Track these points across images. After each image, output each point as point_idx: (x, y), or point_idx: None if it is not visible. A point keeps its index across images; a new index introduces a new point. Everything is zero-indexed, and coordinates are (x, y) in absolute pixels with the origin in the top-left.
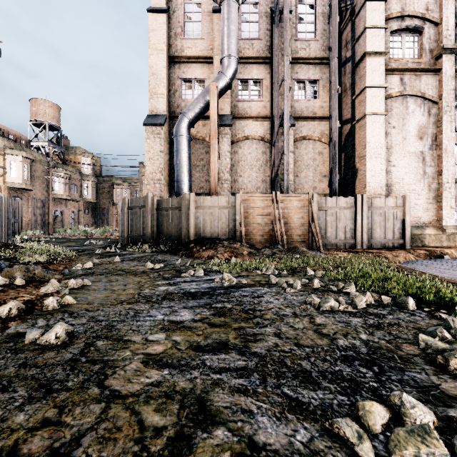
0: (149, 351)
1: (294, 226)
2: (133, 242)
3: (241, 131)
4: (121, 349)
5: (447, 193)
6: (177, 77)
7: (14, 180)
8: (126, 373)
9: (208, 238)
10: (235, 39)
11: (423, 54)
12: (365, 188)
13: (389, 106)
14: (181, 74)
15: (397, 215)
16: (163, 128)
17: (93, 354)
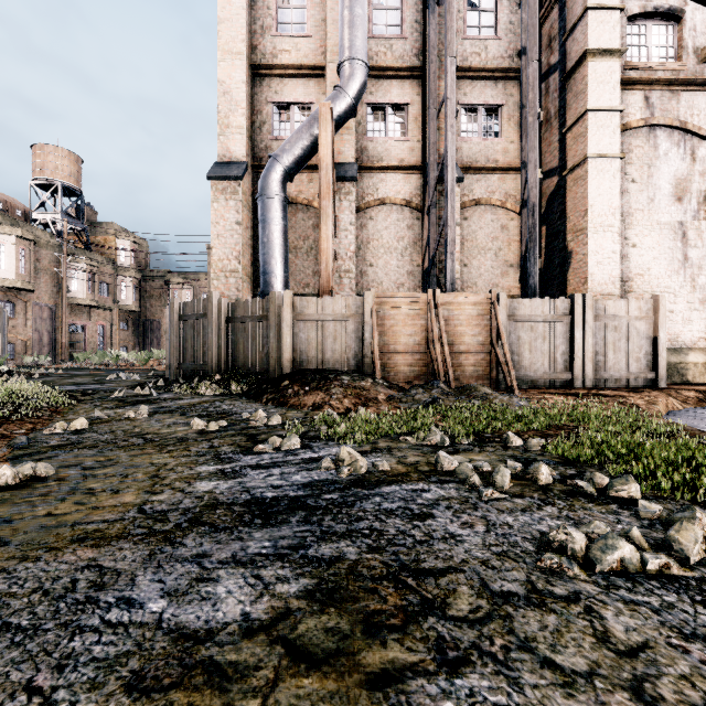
0: None
1: (466, 348)
2: (188, 376)
3: (373, 190)
4: None
5: None
6: (265, 100)
7: (3, 274)
8: None
9: (316, 371)
10: (362, 31)
11: (682, 56)
12: (585, 283)
13: (625, 145)
14: (273, 95)
15: (643, 330)
16: (240, 184)
17: None
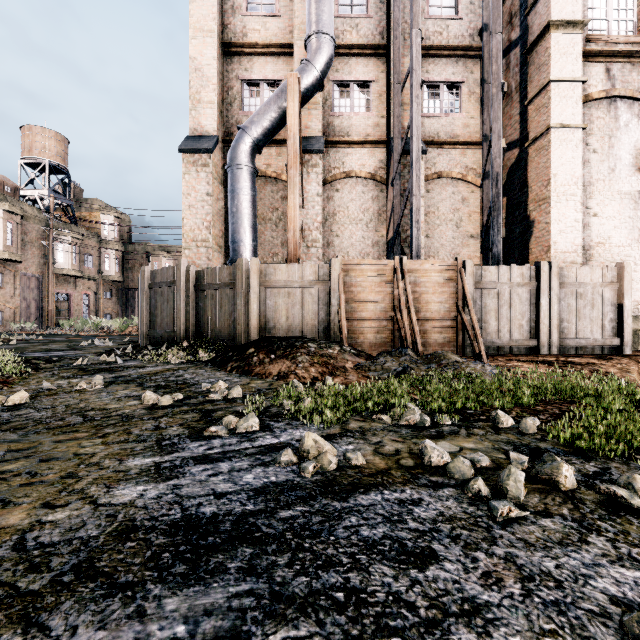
0: None
1: (432, 315)
2: (157, 343)
3: (339, 163)
4: None
5: None
6: (236, 77)
7: None
8: None
9: (282, 338)
10: (329, 6)
11: None
12: (548, 251)
13: (587, 116)
14: (243, 73)
15: (608, 297)
16: (211, 157)
17: None
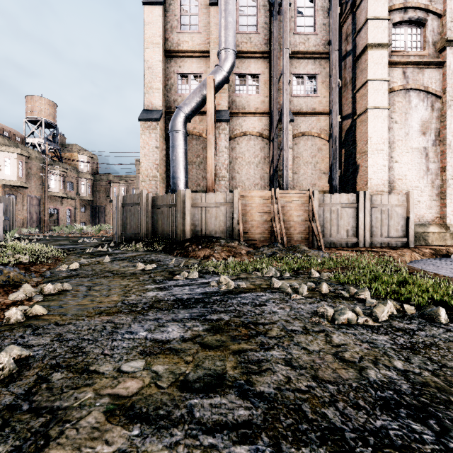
0: (119, 391)
1: (294, 223)
2: (127, 240)
3: (239, 126)
4: (81, 387)
5: (451, 190)
6: (173, 72)
7: (9, 177)
8: (77, 433)
9: (205, 237)
10: (232, 31)
11: (426, 47)
12: (366, 184)
13: (391, 101)
14: (178, 69)
15: (400, 212)
16: (158, 124)
17: (41, 396)
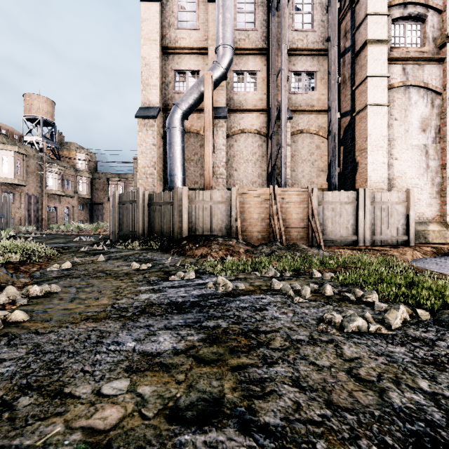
0: (94, 423)
1: (293, 221)
2: (124, 239)
3: (237, 124)
4: (50, 417)
5: None
6: (171, 68)
7: (6, 175)
8: None
9: (202, 235)
10: (230, 27)
11: (426, 43)
12: (366, 182)
13: (391, 97)
14: (175, 66)
15: (401, 210)
16: (155, 121)
17: None
